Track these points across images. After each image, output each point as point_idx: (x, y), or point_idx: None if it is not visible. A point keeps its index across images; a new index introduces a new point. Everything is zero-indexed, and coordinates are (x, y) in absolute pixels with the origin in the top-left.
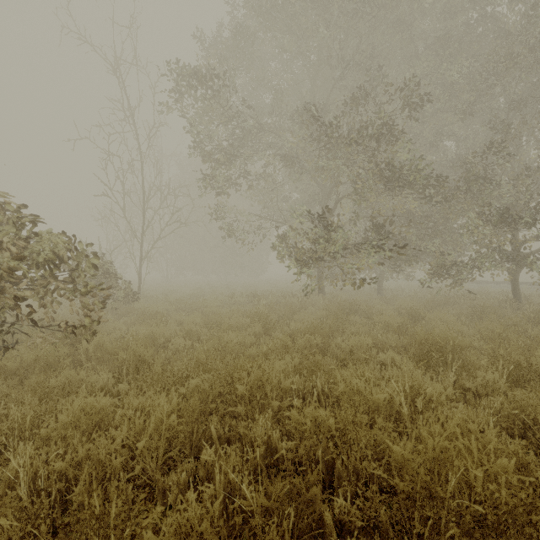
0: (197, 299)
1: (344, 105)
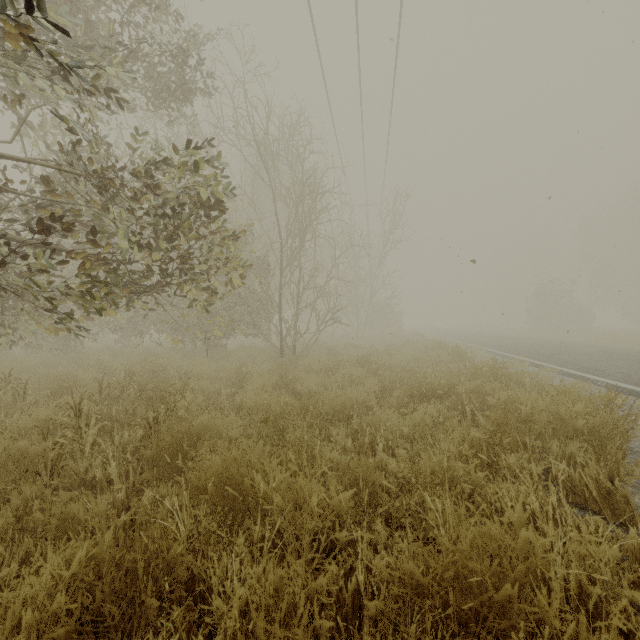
0: None
1: None
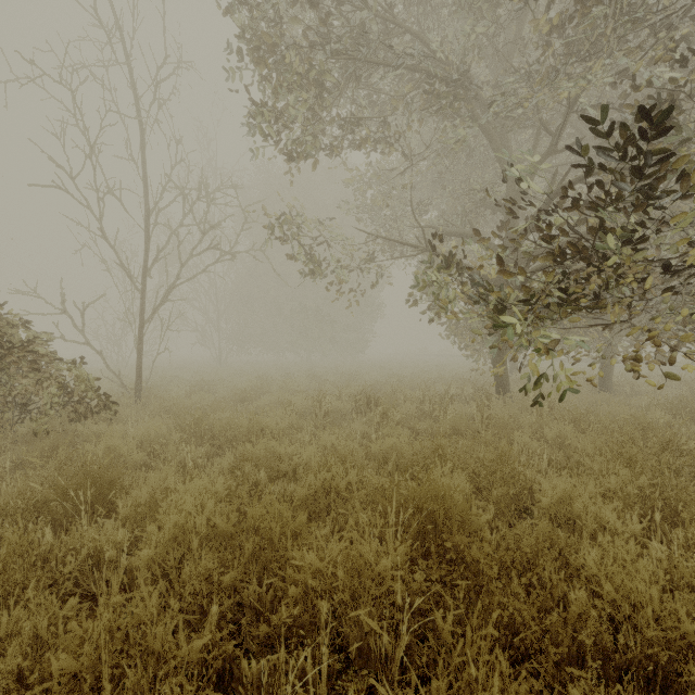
0: (251, 401)
1: (551, 2)
